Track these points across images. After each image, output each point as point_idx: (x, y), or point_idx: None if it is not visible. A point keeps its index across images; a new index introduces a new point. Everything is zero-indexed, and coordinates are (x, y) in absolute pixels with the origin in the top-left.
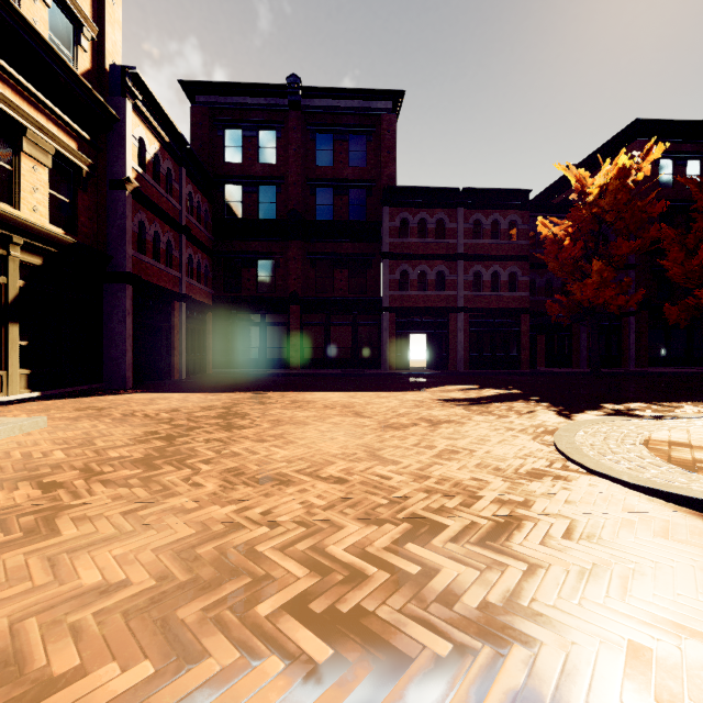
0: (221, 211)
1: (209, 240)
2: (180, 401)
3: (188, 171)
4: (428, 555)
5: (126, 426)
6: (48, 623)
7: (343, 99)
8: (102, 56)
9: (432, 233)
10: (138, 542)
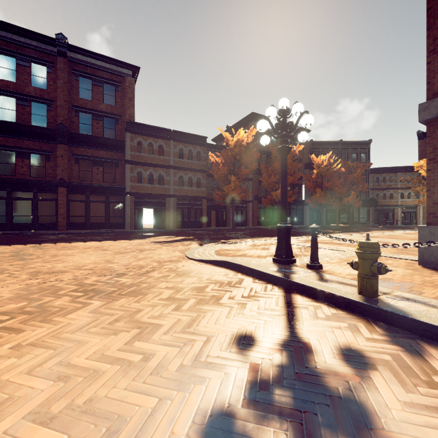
0: None
1: None
2: None
3: None
4: (120, 279)
5: None
6: None
7: (99, 60)
8: None
9: (156, 152)
10: None
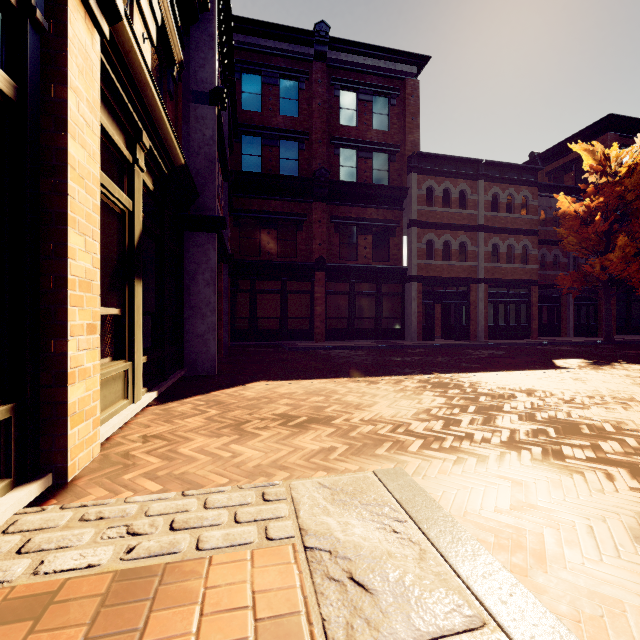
0: (238, 164)
1: None
2: (372, 396)
3: None
4: None
5: (542, 473)
6: None
7: (369, 57)
8: None
9: (455, 203)
10: None
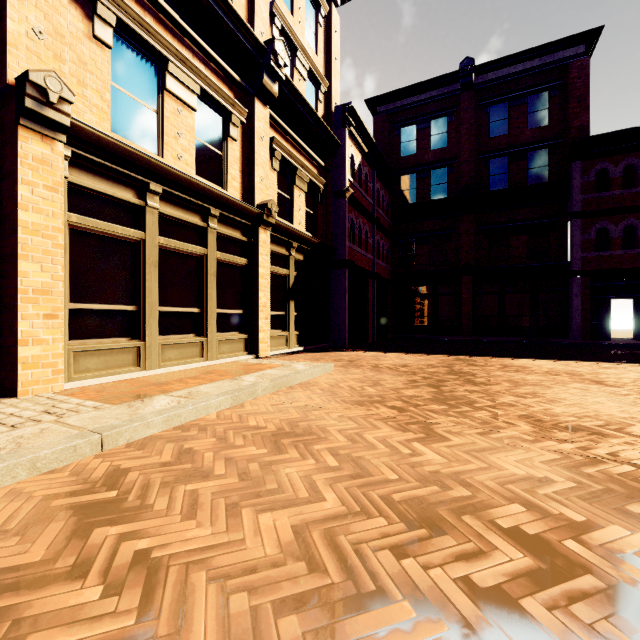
0: (397, 199)
1: (388, 225)
2: (399, 359)
3: (377, 172)
4: None
5: (387, 375)
6: (524, 490)
7: (520, 63)
8: (330, 102)
9: None
10: (519, 455)
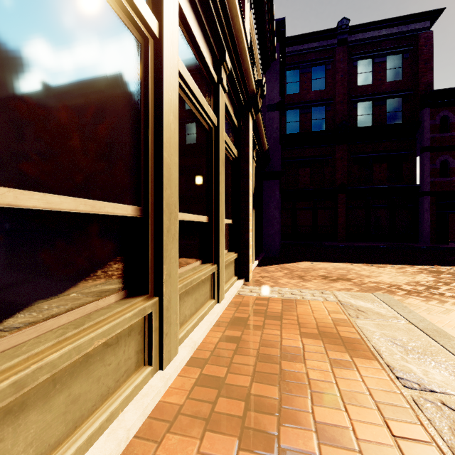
0: (284, 129)
1: None
2: (379, 273)
3: None
4: None
5: None
6: None
7: (383, 28)
8: None
9: None
10: None
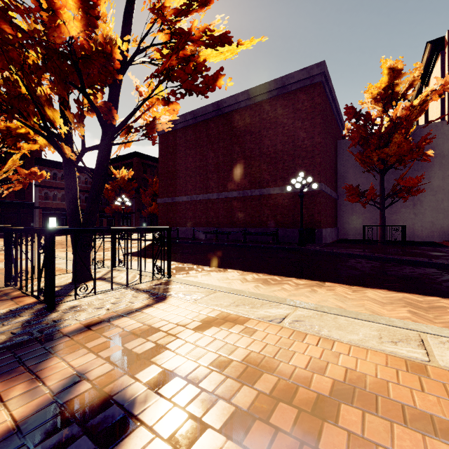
0: None
1: None
2: None
3: None
4: None
5: None
6: None
7: None
8: None
9: (60, 179)
10: None
